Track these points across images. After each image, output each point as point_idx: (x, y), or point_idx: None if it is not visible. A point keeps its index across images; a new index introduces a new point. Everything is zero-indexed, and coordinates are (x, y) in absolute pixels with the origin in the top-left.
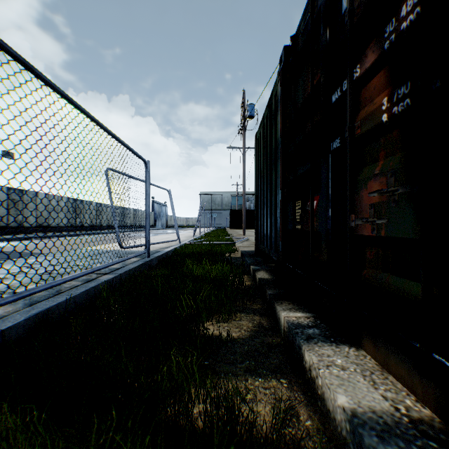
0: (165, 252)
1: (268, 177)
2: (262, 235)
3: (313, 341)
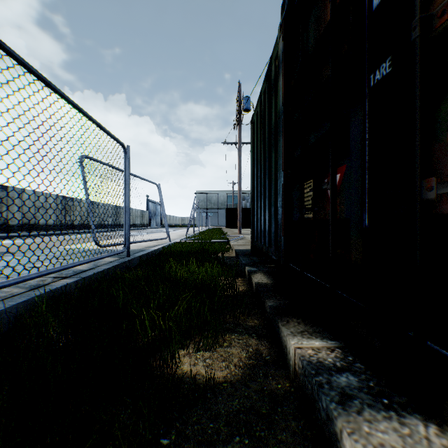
0: (151, 251)
1: (266, 161)
2: (258, 231)
3: (354, 406)
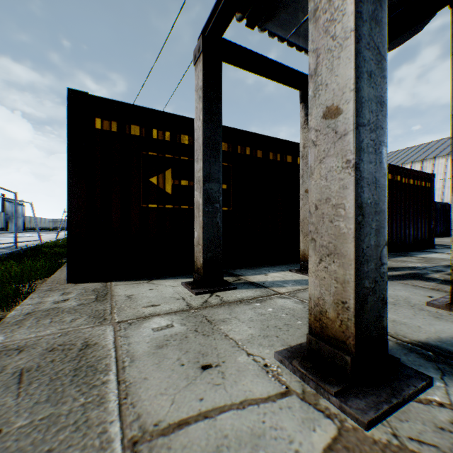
0: (30, 247)
1: None
2: None
3: None
